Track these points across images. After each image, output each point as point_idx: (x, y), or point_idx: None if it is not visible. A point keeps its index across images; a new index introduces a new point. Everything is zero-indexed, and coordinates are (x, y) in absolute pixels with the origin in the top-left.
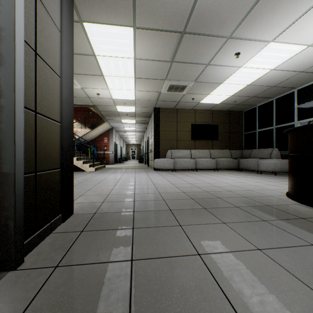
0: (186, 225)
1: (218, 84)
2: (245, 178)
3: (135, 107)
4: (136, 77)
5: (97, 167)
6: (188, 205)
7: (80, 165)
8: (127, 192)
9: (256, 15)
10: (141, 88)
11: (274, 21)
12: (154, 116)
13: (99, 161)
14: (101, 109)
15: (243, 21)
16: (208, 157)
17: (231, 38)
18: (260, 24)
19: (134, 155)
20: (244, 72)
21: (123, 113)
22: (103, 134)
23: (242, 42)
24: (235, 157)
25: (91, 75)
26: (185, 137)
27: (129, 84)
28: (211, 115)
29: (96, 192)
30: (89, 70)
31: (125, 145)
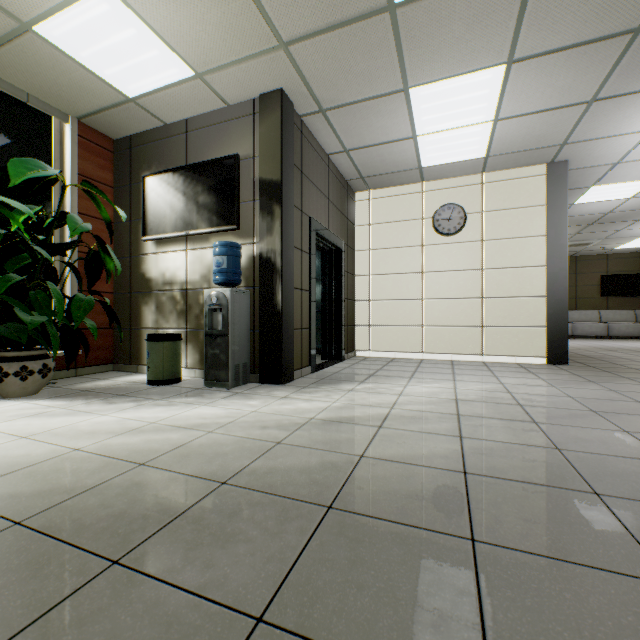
0: (593, 351)
1: (639, 236)
2: None
3: None
4: None
5: None
6: (594, 349)
7: None
8: None
9: None
10: None
11: None
12: None
13: None
14: None
15: None
16: (631, 320)
17: None
18: None
19: None
20: None
21: None
22: None
23: None
24: None
25: None
26: (588, 294)
27: None
28: (637, 259)
29: None
30: None
31: None
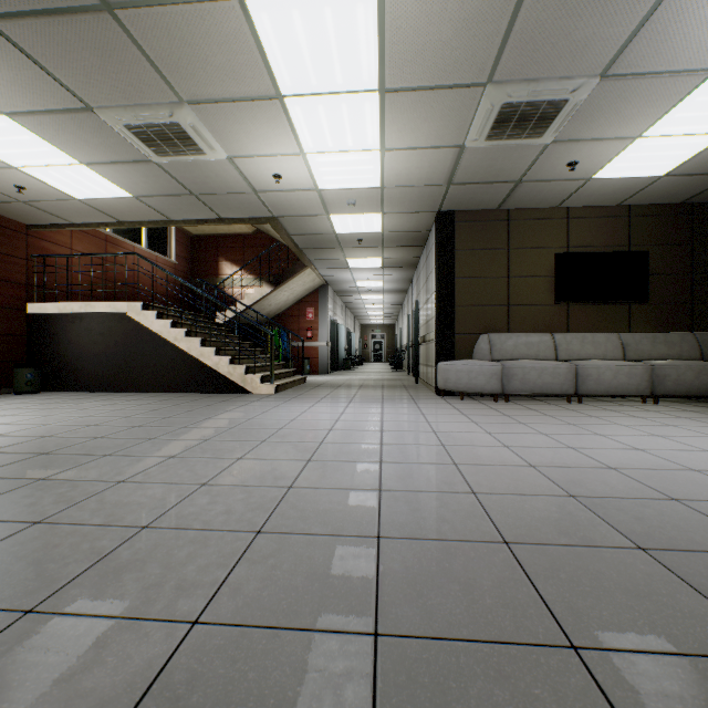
0: None
1: (699, 79)
2: None
3: (381, 215)
4: (386, 87)
5: (281, 381)
6: None
7: (240, 376)
8: (344, 523)
9: None
10: (399, 139)
11: None
12: (438, 237)
13: (290, 365)
14: (292, 230)
15: None
16: (615, 356)
17: None
18: None
19: (380, 352)
20: None
21: (351, 238)
22: (305, 300)
23: None
24: None
25: (246, 99)
26: (533, 296)
27: (362, 126)
28: (624, 221)
29: (219, 505)
30: (236, 79)
31: (358, 327)
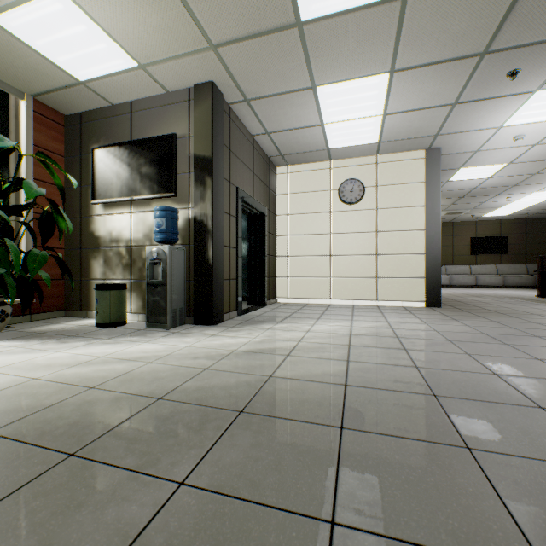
0: (463, 297)
1: (499, 207)
2: (528, 292)
3: None
4: None
5: None
6: (464, 296)
7: None
8: None
9: (512, 190)
10: None
11: (528, 189)
12: None
13: None
14: None
15: (504, 191)
16: (493, 273)
17: (499, 195)
18: (518, 190)
19: None
20: (522, 201)
21: None
22: None
23: (509, 195)
24: (534, 273)
25: None
26: (462, 252)
27: None
28: (498, 225)
29: None
30: None
31: None
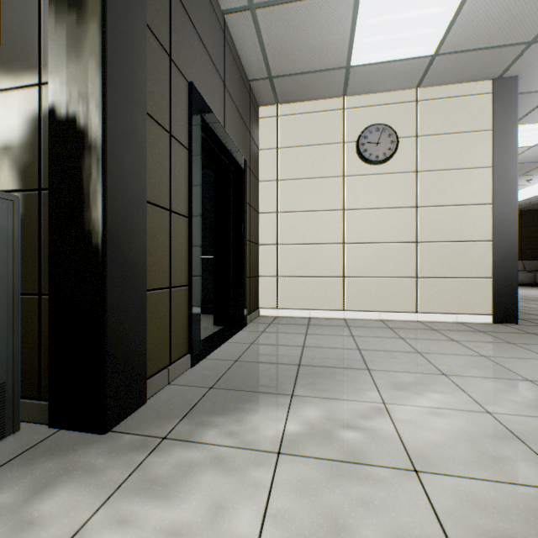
0: None
1: None
2: None
3: None
4: None
5: None
6: None
7: None
8: None
9: None
10: None
11: None
12: None
13: None
14: None
15: (532, 170)
16: None
17: (521, 176)
18: None
19: None
20: None
21: None
22: None
23: (532, 176)
24: (531, 269)
25: None
26: None
27: None
28: None
29: None
30: None
31: None
